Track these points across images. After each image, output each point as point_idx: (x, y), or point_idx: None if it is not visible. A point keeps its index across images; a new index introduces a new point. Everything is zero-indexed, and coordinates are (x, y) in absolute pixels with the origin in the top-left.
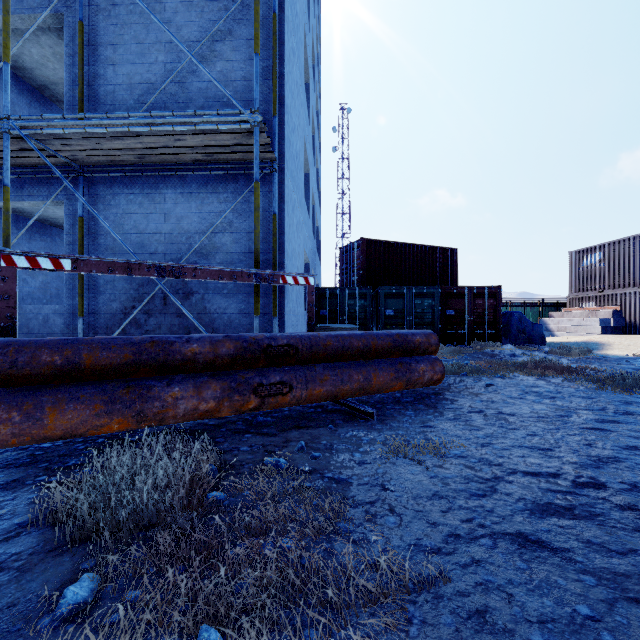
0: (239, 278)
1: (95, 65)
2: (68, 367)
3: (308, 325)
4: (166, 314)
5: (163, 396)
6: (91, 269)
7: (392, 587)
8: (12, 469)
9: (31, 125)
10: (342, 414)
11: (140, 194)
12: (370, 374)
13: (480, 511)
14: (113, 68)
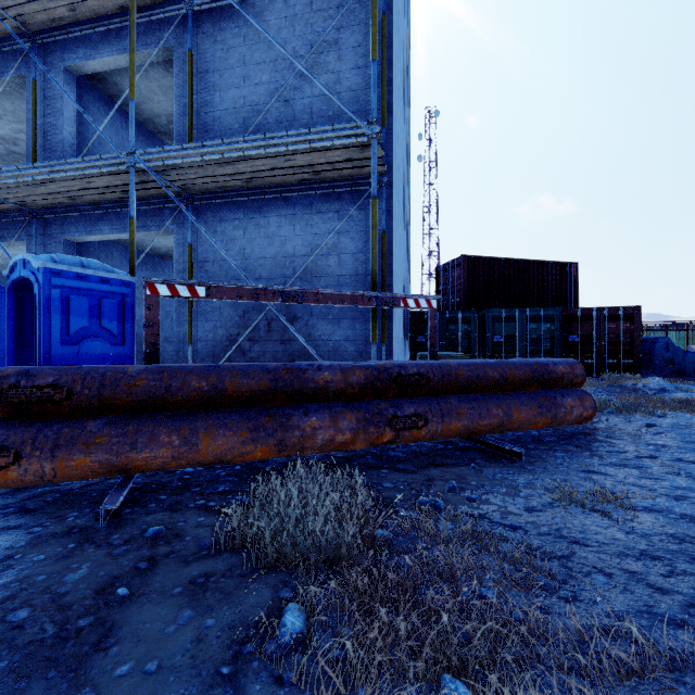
0: (359, 302)
1: (202, 93)
2: (213, 393)
3: (430, 352)
4: (270, 341)
5: (302, 425)
6: (222, 296)
7: (650, 661)
8: (170, 491)
9: (154, 157)
10: (479, 452)
11: (245, 219)
12: (510, 408)
13: None
14: (219, 94)
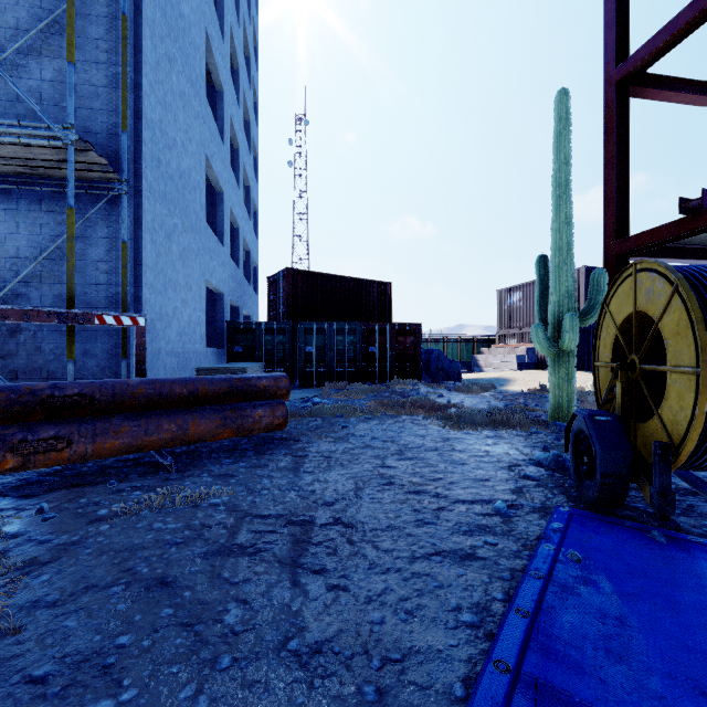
0: (34, 318)
1: None
2: None
3: (137, 370)
4: None
5: None
6: None
7: None
8: None
9: None
10: (149, 467)
11: None
12: (187, 423)
13: (154, 559)
14: None
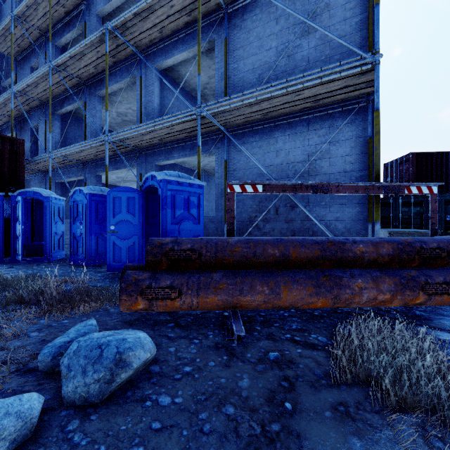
0: (370, 191)
1: (232, 63)
2: (282, 258)
3: (431, 230)
4: (277, 221)
5: (351, 285)
6: (272, 190)
7: None
8: (259, 324)
9: (212, 107)
10: None
11: (260, 140)
12: None
13: None
14: (243, 62)
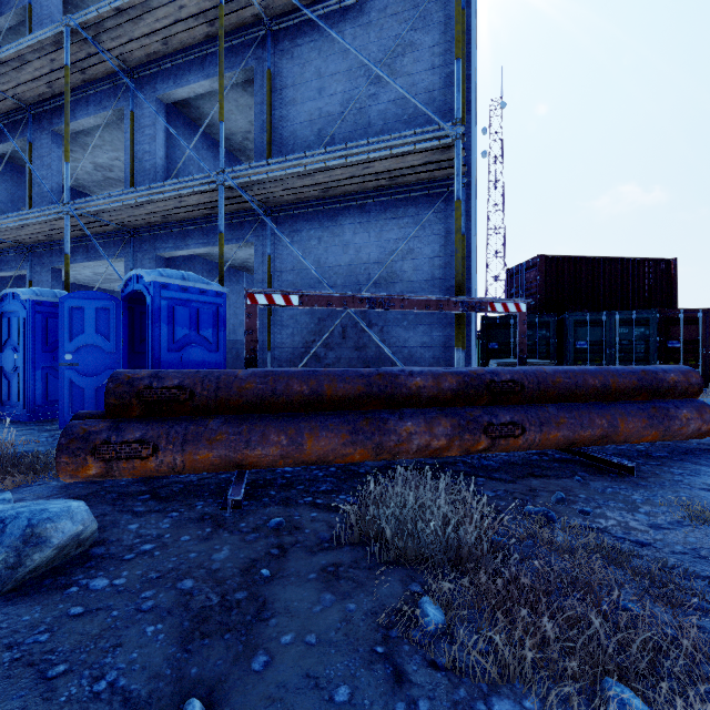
0: (445, 307)
1: (279, 109)
2: (313, 397)
3: (519, 359)
4: (345, 348)
5: (398, 430)
6: (313, 303)
7: None
8: (277, 488)
9: (241, 174)
10: (580, 465)
11: (320, 228)
12: (616, 419)
13: None
14: (295, 108)
